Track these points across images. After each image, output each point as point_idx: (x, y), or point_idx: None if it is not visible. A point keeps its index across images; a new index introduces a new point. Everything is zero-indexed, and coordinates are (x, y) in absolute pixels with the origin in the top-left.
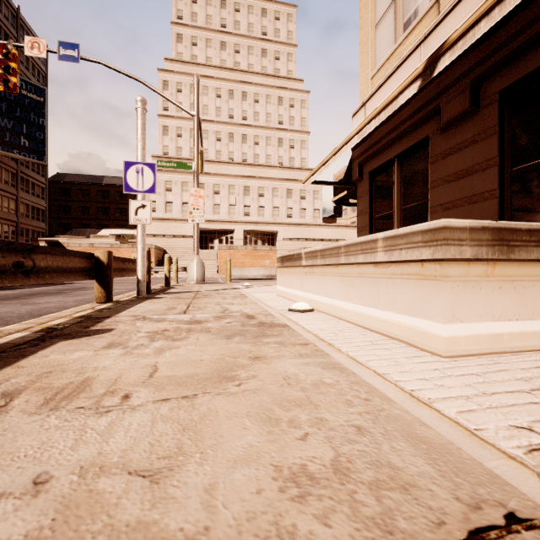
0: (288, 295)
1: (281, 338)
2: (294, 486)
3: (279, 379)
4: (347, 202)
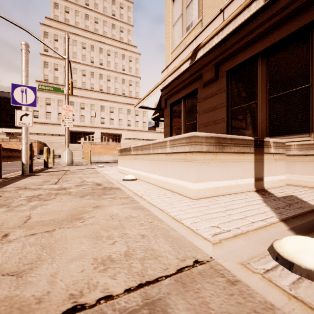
0: (124, 171)
1: (114, 195)
2: (102, 265)
3: (107, 216)
4: (159, 119)
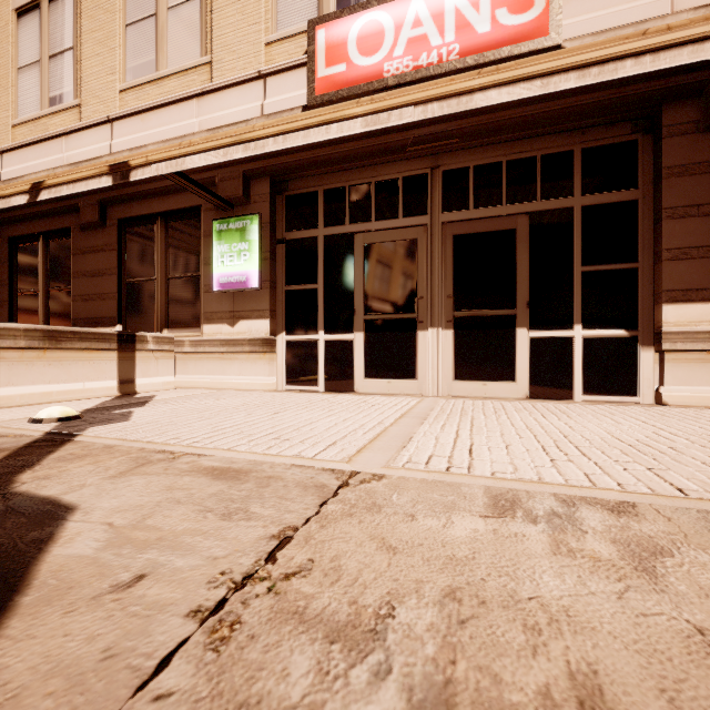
0: None
1: None
2: None
3: None
4: None
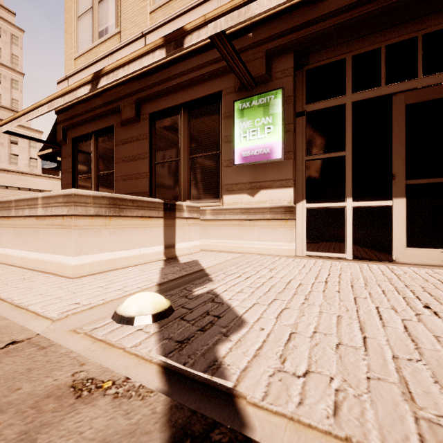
0: None
1: None
2: None
3: None
4: (55, 159)
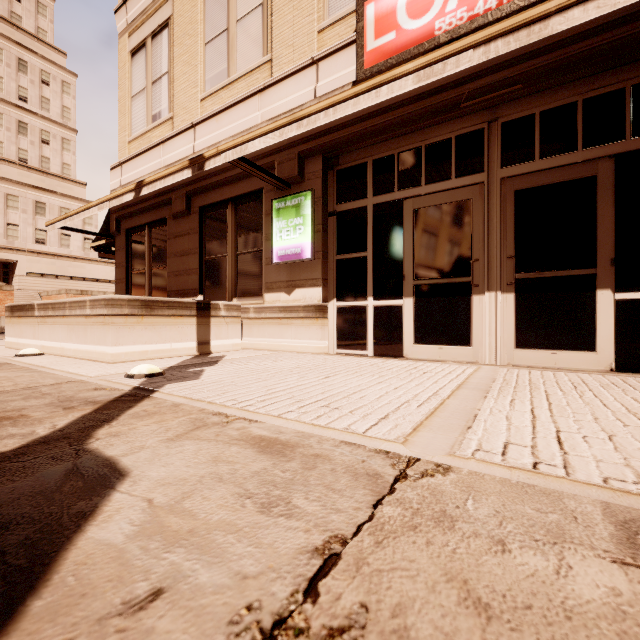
0: (20, 346)
1: None
2: None
3: None
4: (109, 249)
